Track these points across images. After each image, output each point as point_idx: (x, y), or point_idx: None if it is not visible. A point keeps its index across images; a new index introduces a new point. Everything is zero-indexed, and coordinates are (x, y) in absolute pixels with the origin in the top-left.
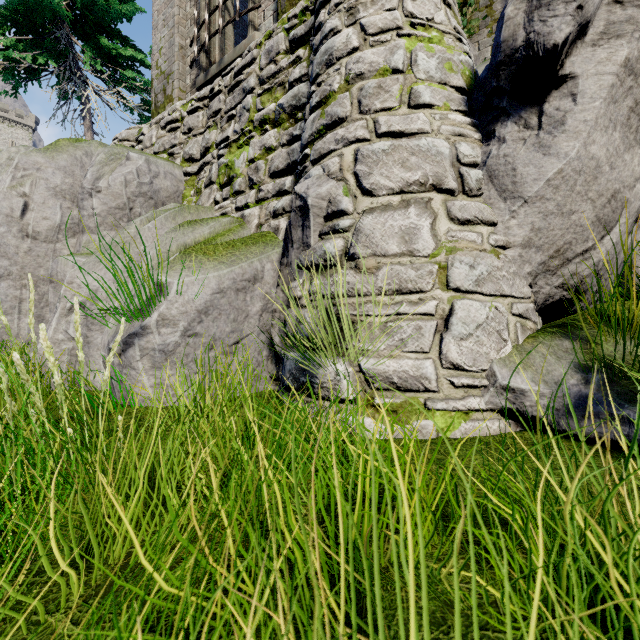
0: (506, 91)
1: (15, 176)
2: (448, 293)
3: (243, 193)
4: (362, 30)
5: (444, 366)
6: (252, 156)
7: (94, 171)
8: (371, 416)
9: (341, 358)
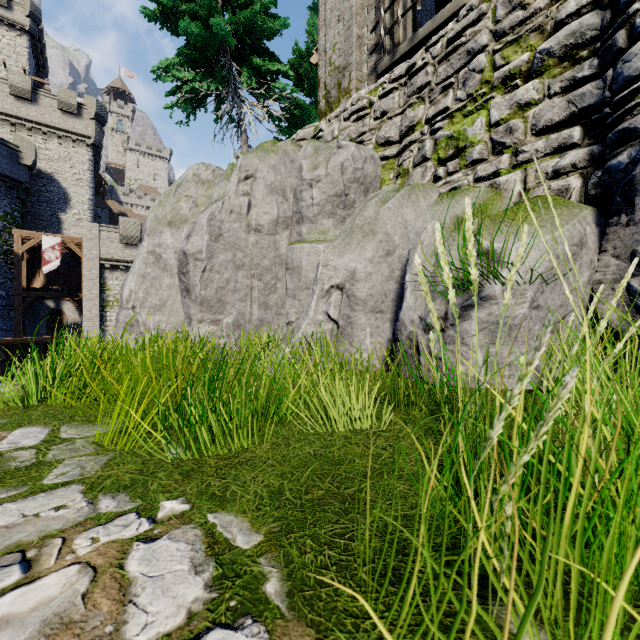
0: None
1: (240, 178)
2: None
3: (483, 162)
4: None
5: None
6: (497, 118)
7: (309, 163)
8: None
9: None
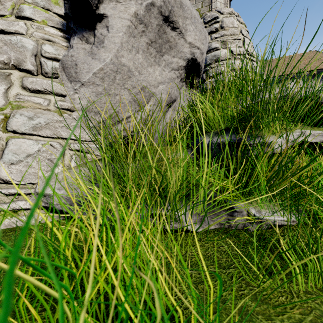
0: (71, 17)
1: None
2: (8, 134)
3: None
4: None
5: None
6: None
7: None
8: None
9: None
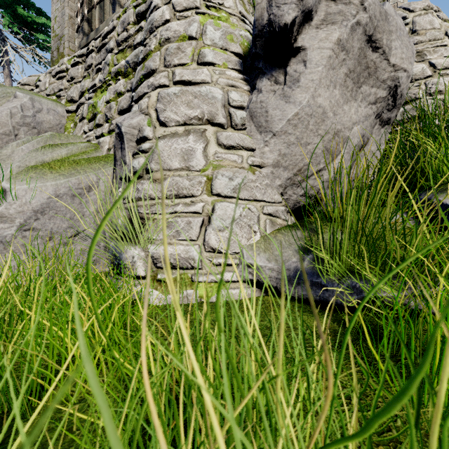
0: (261, 56)
1: None
2: (212, 197)
3: (102, 126)
4: (173, 7)
5: (206, 250)
6: (108, 98)
7: None
8: (155, 288)
9: (134, 245)
